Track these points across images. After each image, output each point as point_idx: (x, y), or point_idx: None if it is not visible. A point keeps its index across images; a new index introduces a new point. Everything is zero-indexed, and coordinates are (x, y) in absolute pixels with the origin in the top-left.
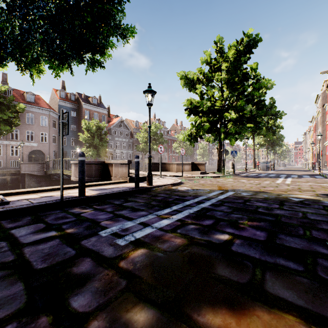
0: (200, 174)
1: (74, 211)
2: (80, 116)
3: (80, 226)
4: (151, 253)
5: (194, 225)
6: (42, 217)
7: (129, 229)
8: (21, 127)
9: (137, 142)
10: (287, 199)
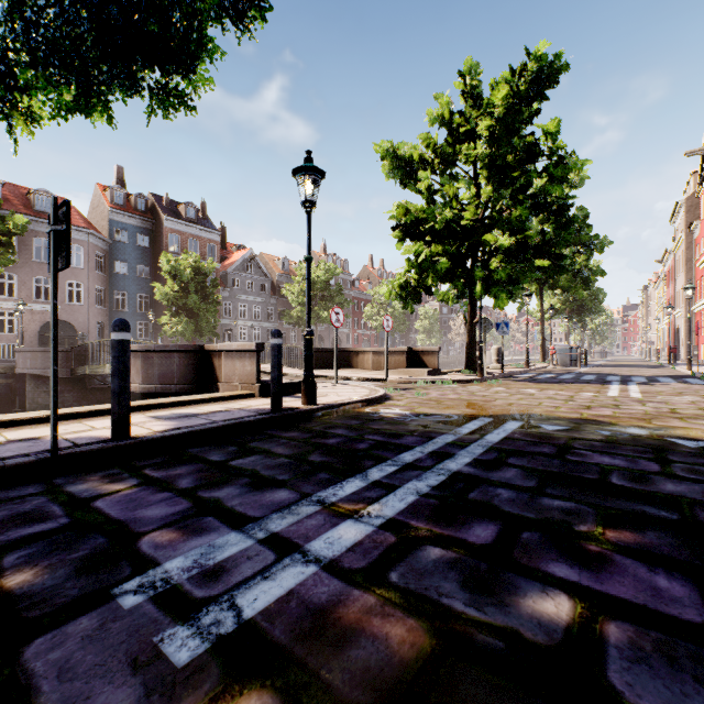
0: (428, 375)
1: (77, 491)
2: (158, 245)
3: (66, 555)
4: None
5: (441, 546)
6: None
7: (228, 569)
8: (22, 269)
9: (285, 304)
10: (665, 442)
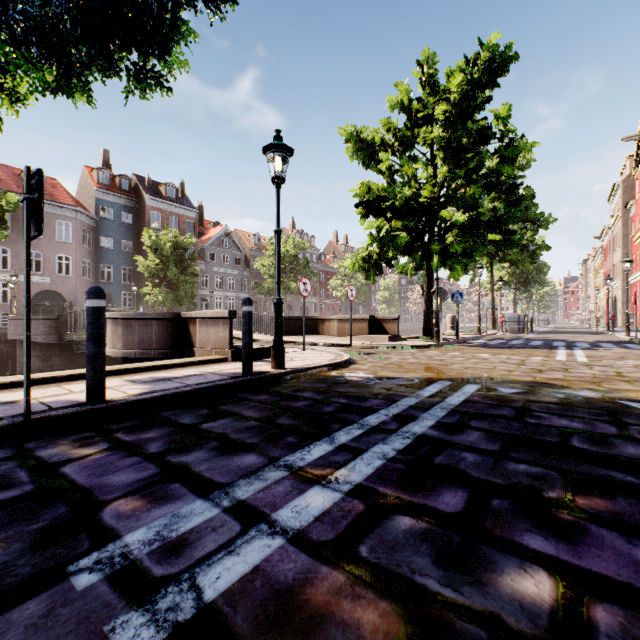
0: (388, 341)
1: (46, 456)
2: (140, 222)
3: (25, 526)
4: None
5: (410, 514)
6: None
7: (191, 542)
8: (15, 243)
9: (257, 276)
10: (617, 404)
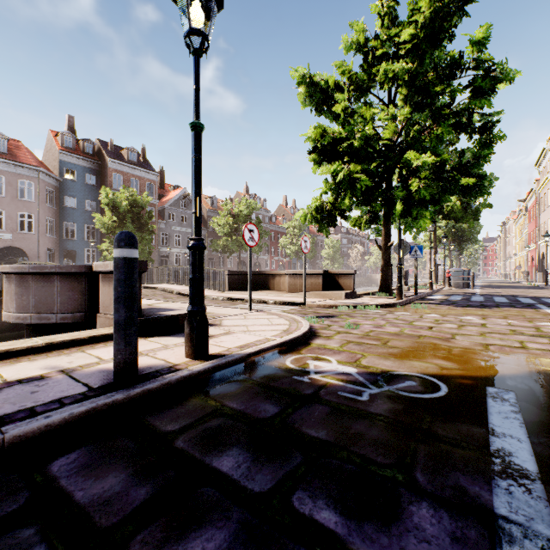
0: (345, 298)
1: None
2: (103, 183)
3: None
4: None
5: None
6: None
7: None
8: None
9: (214, 235)
10: None
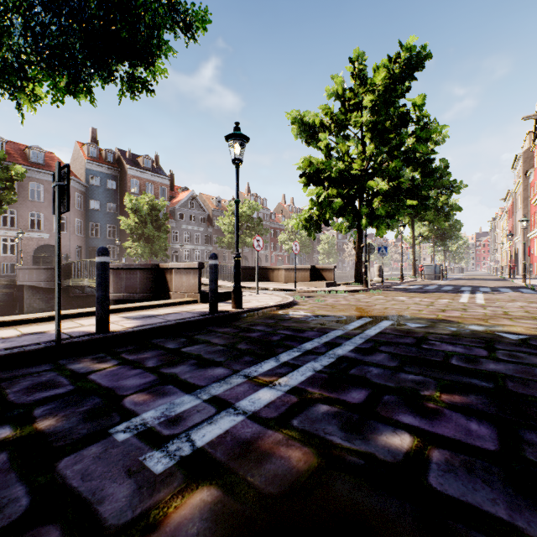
0: (326, 286)
1: (76, 368)
2: (122, 188)
3: (75, 409)
4: (227, 506)
5: (328, 404)
6: (1, 384)
7: (184, 417)
8: (20, 206)
9: (218, 232)
10: (495, 335)
